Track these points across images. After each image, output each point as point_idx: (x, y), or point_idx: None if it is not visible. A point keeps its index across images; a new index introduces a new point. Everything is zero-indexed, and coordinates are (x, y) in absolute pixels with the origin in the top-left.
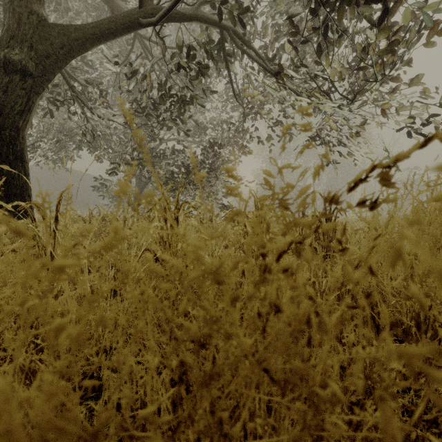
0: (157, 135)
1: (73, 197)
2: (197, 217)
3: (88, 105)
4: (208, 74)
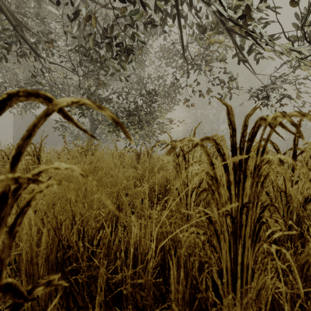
0: (102, 81)
1: (48, 138)
2: (133, 152)
3: (33, 47)
4: (144, 5)
